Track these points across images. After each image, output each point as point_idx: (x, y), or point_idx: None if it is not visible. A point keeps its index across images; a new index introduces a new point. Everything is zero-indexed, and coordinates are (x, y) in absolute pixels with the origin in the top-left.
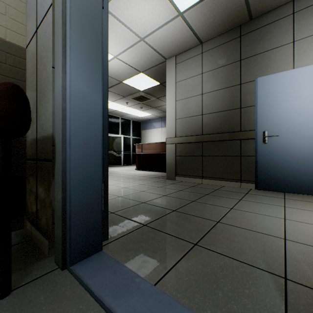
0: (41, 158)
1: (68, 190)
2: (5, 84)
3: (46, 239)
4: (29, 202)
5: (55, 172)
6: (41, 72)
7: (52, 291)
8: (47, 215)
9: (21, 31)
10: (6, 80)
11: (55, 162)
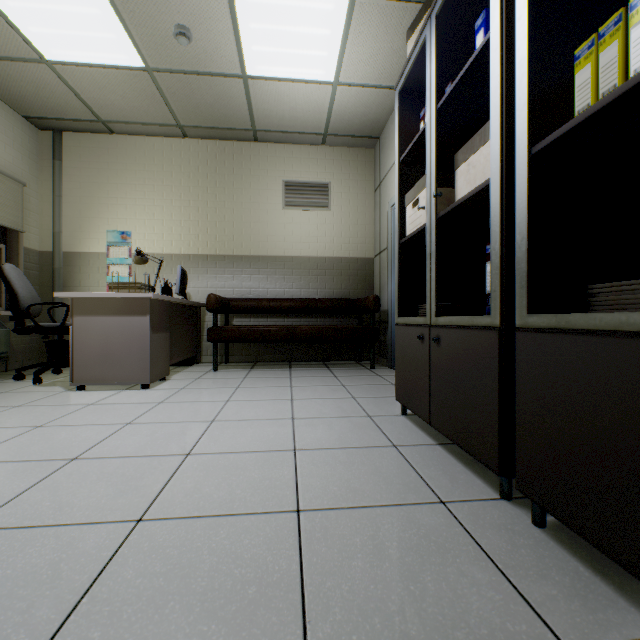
0: (382, 321)
1: (393, 335)
2: (374, 296)
3: (384, 359)
4: (375, 346)
5: (388, 327)
6: (382, 277)
7: (387, 370)
8: (385, 349)
9: (372, 249)
10: (366, 279)
11: (388, 322)
